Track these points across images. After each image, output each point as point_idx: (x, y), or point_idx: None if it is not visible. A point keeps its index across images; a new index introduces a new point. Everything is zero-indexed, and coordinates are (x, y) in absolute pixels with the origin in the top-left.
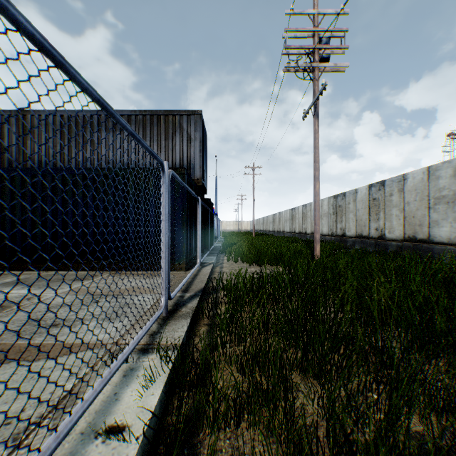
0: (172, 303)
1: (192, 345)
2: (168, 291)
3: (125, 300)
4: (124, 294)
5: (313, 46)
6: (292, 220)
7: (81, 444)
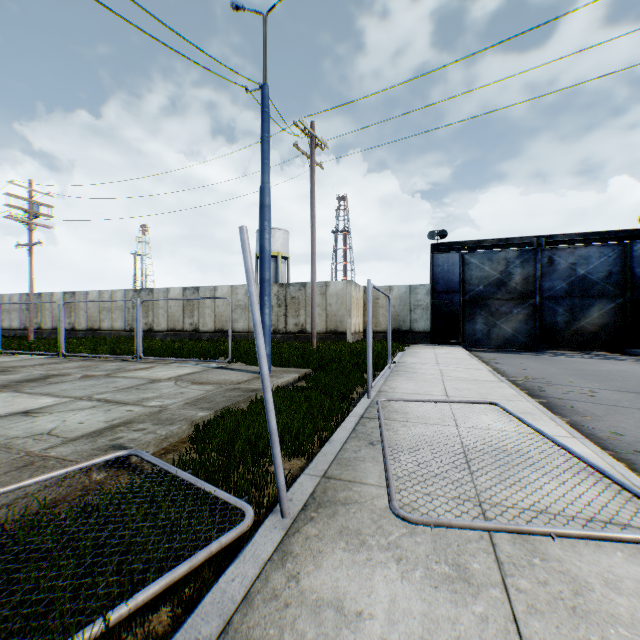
0: None
1: None
2: None
3: None
4: None
5: (31, 210)
6: None
7: (32, 356)
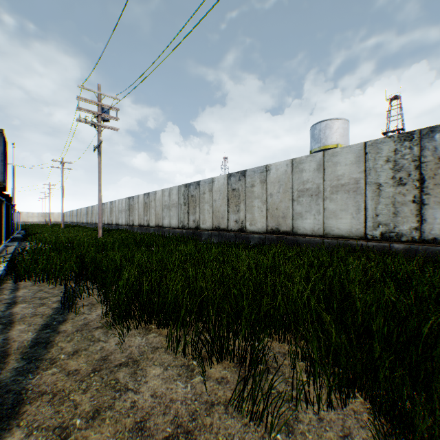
0: None
1: None
2: None
3: None
4: None
5: (98, 112)
6: (103, 213)
7: None
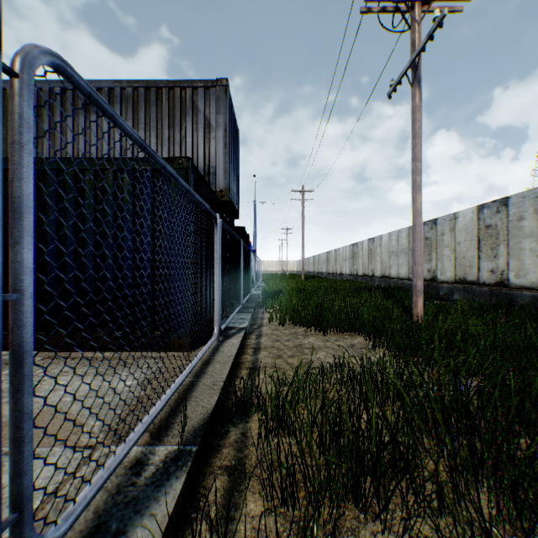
0: (86, 521)
1: None
2: None
3: None
4: None
5: None
6: (353, 259)
7: None
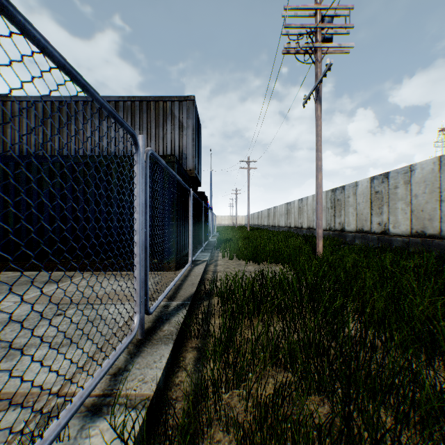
0: (153, 317)
1: (172, 386)
2: (145, 305)
3: (95, 312)
4: (97, 303)
5: (316, 25)
6: (287, 214)
7: None
